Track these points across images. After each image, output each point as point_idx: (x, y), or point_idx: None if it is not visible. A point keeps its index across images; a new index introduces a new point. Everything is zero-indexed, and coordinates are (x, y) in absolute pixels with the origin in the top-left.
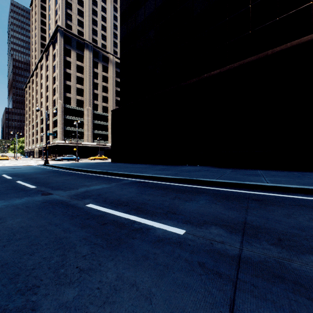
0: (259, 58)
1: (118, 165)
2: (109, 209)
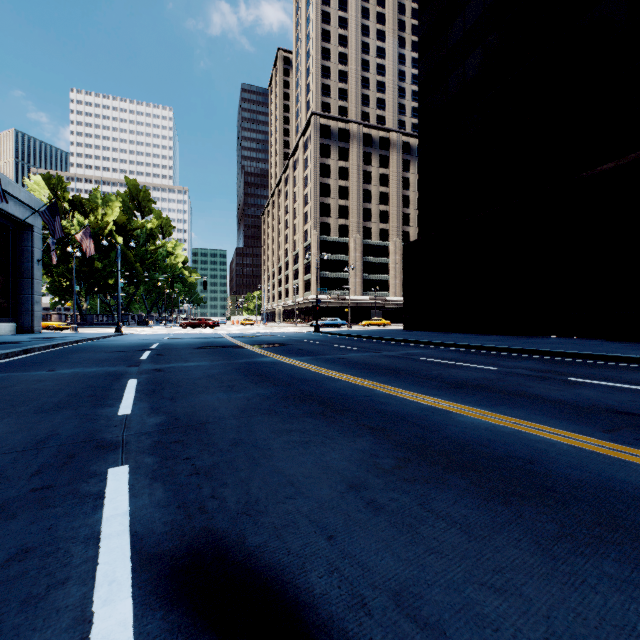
0: None
1: (420, 334)
2: (439, 360)
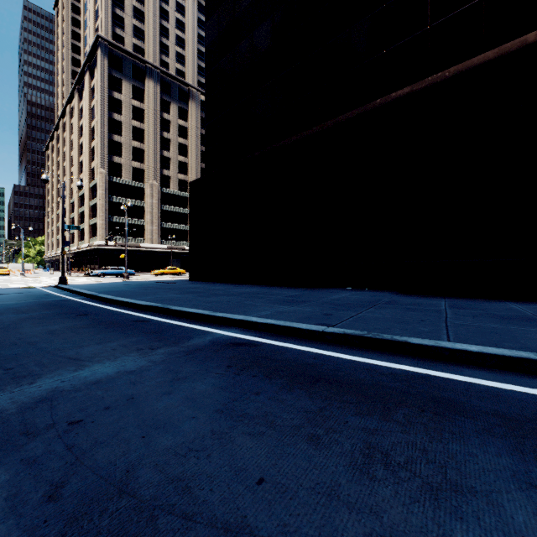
0: (506, 54)
1: (199, 288)
2: None
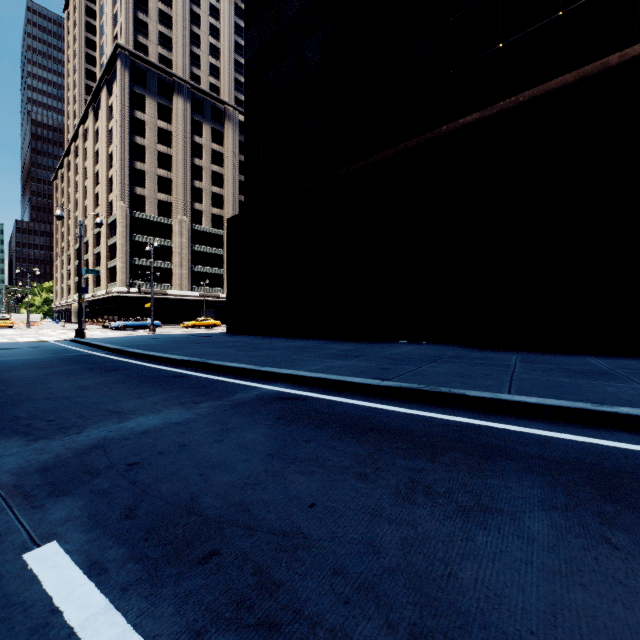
0: (586, 78)
1: (238, 342)
2: (108, 605)
